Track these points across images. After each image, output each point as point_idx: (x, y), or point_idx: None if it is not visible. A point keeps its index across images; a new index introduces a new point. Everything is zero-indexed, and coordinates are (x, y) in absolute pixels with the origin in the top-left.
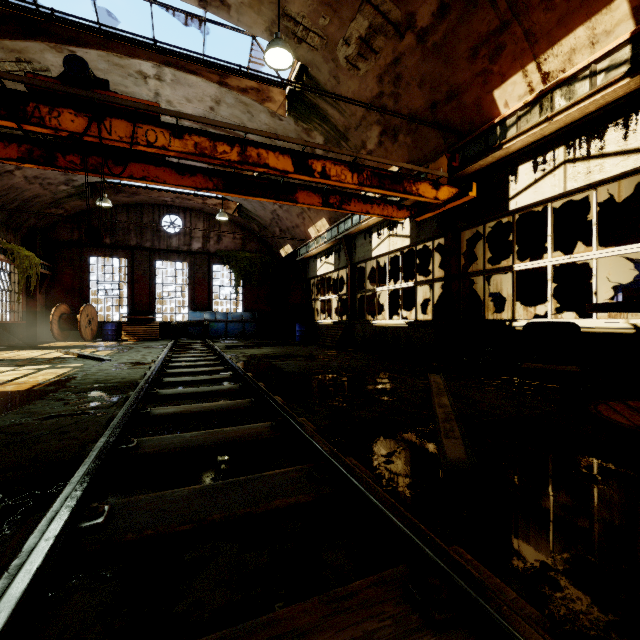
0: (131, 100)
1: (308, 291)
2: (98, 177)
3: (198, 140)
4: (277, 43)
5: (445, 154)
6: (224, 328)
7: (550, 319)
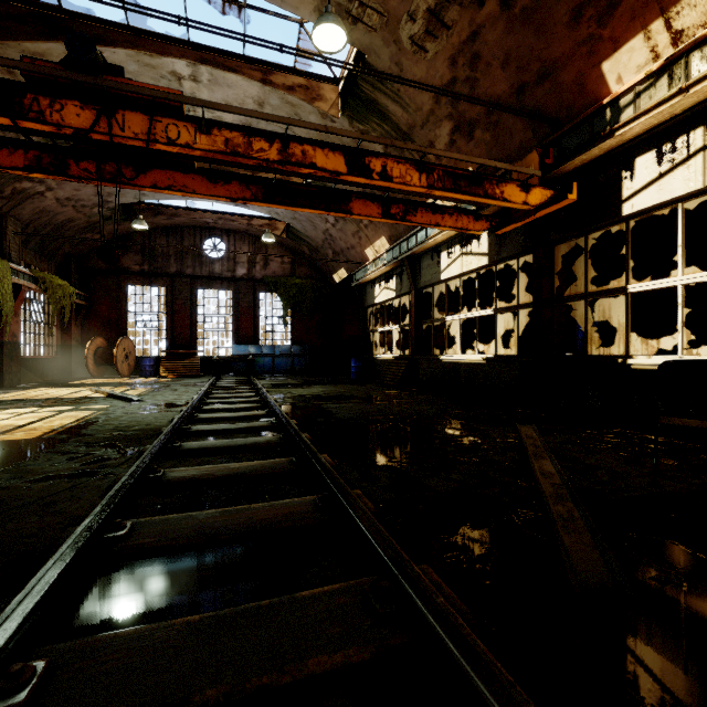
0: (147, 87)
1: (365, 321)
2: (134, 197)
3: (229, 135)
4: (327, 18)
5: (535, 149)
6: (271, 363)
7: (681, 355)
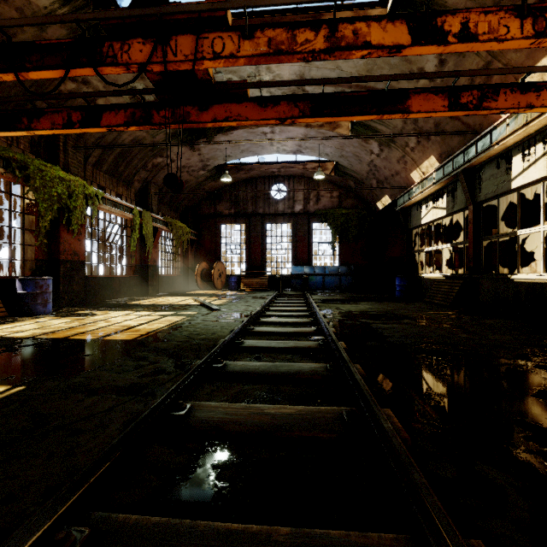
0: (194, 3)
1: (409, 242)
2: (223, 159)
3: (272, 34)
4: None
5: None
6: (322, 281)
7: None
